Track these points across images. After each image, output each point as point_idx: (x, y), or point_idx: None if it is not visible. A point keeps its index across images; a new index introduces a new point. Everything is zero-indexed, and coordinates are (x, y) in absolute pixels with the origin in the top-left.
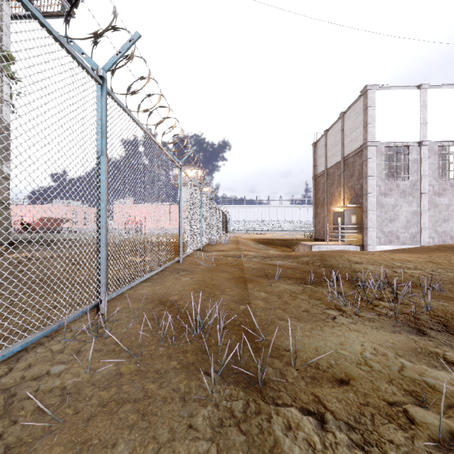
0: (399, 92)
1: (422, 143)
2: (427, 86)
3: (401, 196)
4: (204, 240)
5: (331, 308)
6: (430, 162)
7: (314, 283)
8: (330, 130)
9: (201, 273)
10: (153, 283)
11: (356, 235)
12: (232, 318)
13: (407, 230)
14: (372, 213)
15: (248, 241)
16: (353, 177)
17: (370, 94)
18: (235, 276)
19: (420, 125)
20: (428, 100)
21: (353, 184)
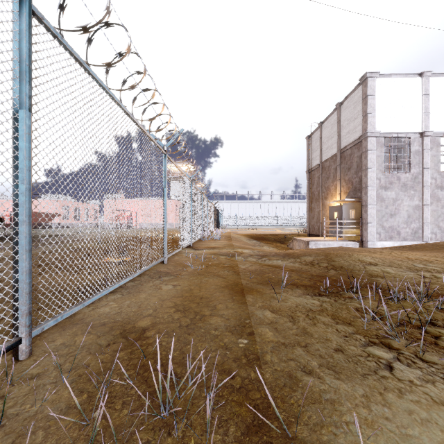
0: (400, 80)
1: (424, 134)
2: (429, 74)
3: (402, 189)
4: (195, 236)
5: (375, 343)
6: (433, 154)
7: (331, 294)
8: (325, 122)
9: (187, 278)
10: (123, 295)
11: (354, 230)
12: (228, 377)
13: (408, 225)
14: (371, 207)
15: (241, 236)
16: (351, 170)
17: (370, 82)
18: (230, 283)
19: (422, 115)
20: (431, 89)
21: (351, 177)
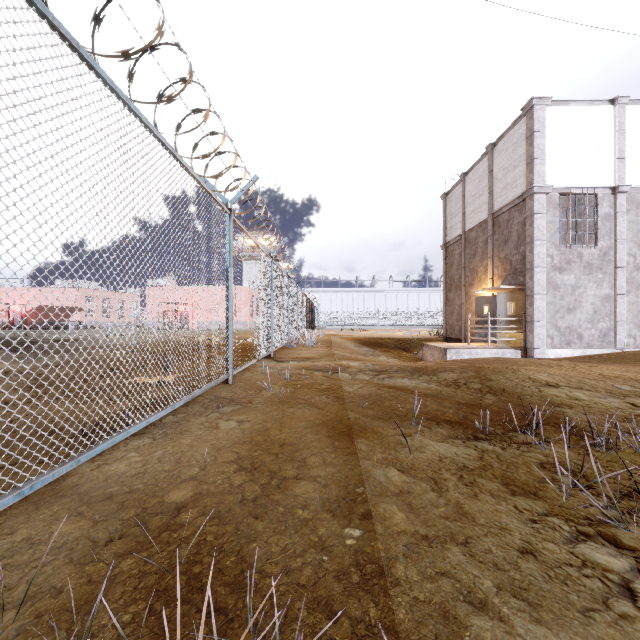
0: (582, 110)
1: (618, 189)
2: (625, 101)
3: (586, 271)
4: (277, 342)
5: (588, 535)
6: (631, 219)
7: (494, 437)
8: (470, 173)
9: (261, 409)
10: (155, 439)
11: (515, 332)
12: (325, 628)
13: (595, 324)
14: (540, 298)
15: (346, 341)
16: (509, 243)
17: (538, 112)
18: (329, 417)
19: (614, 161)
20: (627, 122)
21: (509, 253)
